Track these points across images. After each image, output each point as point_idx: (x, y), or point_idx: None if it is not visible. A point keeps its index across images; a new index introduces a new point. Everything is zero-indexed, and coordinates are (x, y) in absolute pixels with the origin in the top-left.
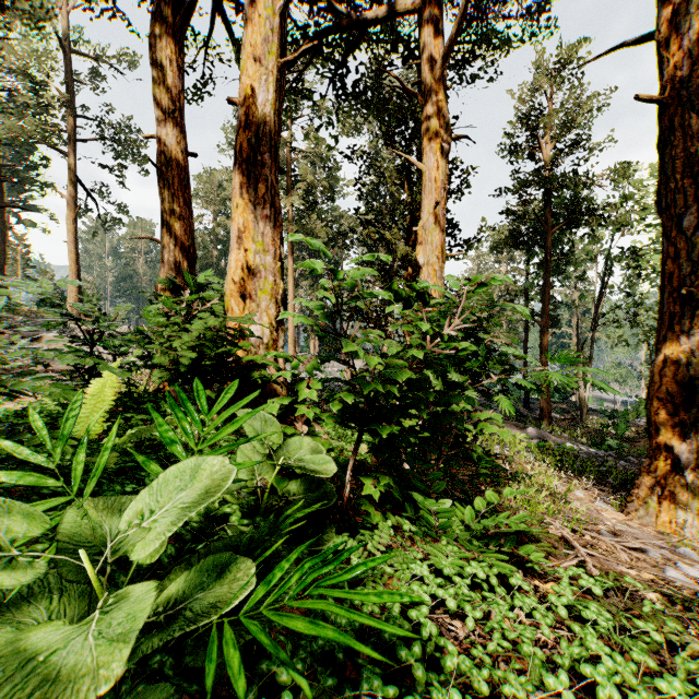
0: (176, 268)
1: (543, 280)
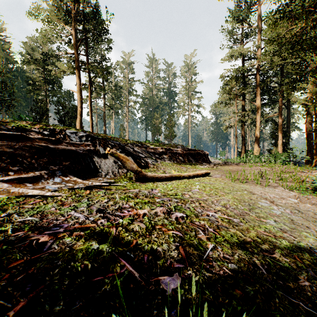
0: (244, 148)
1: None
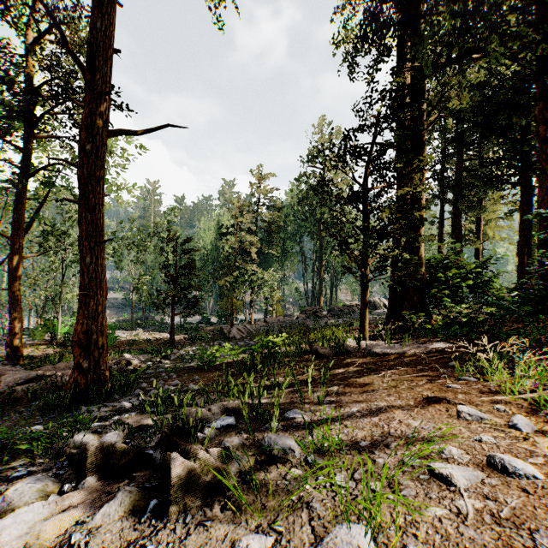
0: None
1: (19, 188)
